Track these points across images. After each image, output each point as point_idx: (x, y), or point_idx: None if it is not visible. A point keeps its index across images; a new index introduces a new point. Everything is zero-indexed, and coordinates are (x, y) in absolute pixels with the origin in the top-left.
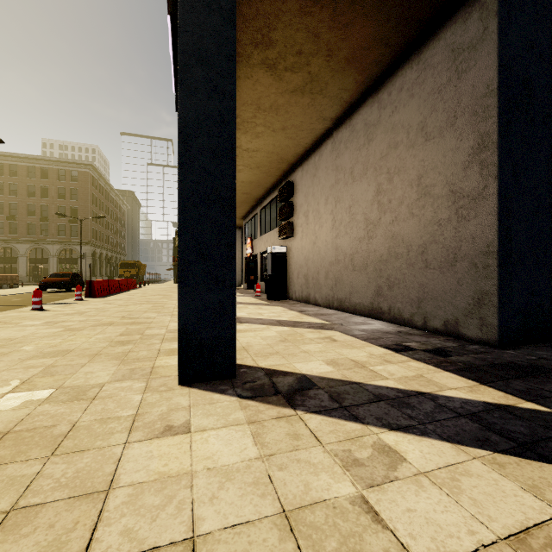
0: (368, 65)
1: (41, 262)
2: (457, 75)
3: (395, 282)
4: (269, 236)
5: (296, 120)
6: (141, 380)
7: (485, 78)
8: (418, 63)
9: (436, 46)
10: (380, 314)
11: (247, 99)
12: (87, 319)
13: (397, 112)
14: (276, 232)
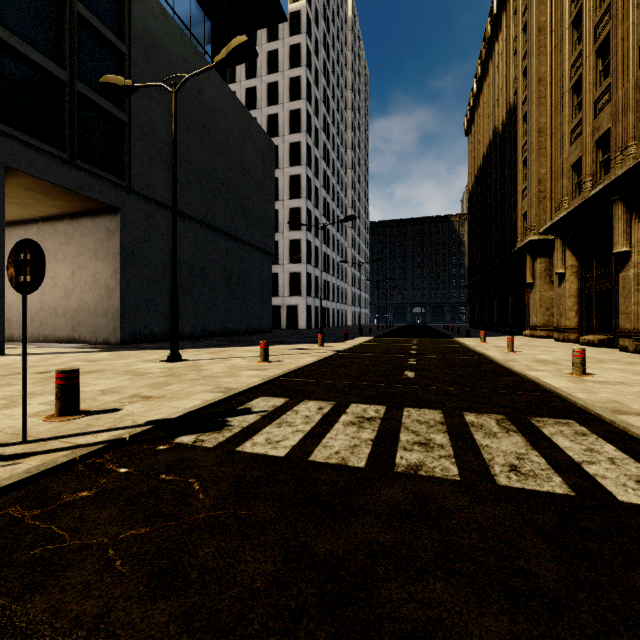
0: (66, 209)
1: None
2: (109, 239)
3: (83, 323)
4: None
5: (6, 210)
6: None
7: (117, 247)
8: (94, 222)
9: (101, 220)
10: (75, 340)
11: None
12: None
13: (84, 238)
14: None
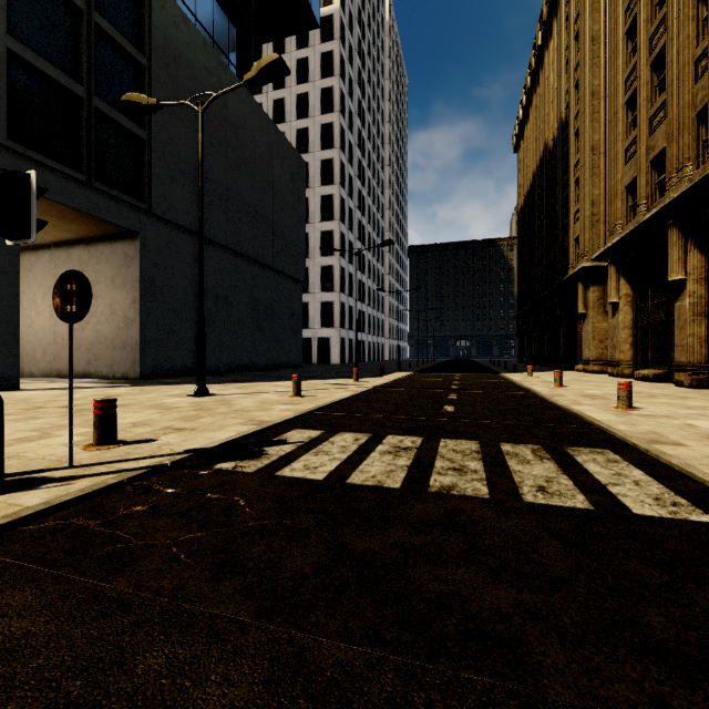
0: (82, 234)
1: None
2: (127, 266)
3: (99, 356)
4: None
5: None
6: None
7: (136, 275)
8: (111, 247)
9: (119, 246)
10: (90, 375)
11: None
12: None
13: (100, 264)
14: None
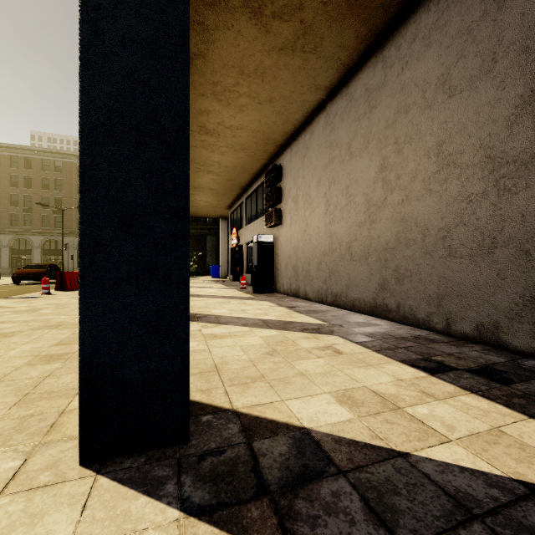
0: (374, 10)
1: (25, 253)
2: (497, 5)
3: (406, 274)
4: (255, 225)
5: (285, 89)
6: (20, 451)
7: None
8: (438, 2)
9: None
10: (386, 312)
11: (227, 59)
12: (34, 319)
13: (408, 68)
14: (262, 220)
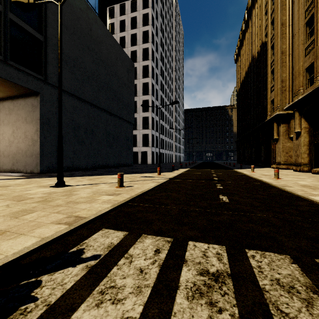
0: (8, 93)
1: None
2: (33, 111)
3: (19, 161)
4: None
5: None
6: None
7: (38, 116)
8: (25, 101)
9: (29, 100)
10: (14, 171)
11: None
12: None
13: (19, 110)
14: None
